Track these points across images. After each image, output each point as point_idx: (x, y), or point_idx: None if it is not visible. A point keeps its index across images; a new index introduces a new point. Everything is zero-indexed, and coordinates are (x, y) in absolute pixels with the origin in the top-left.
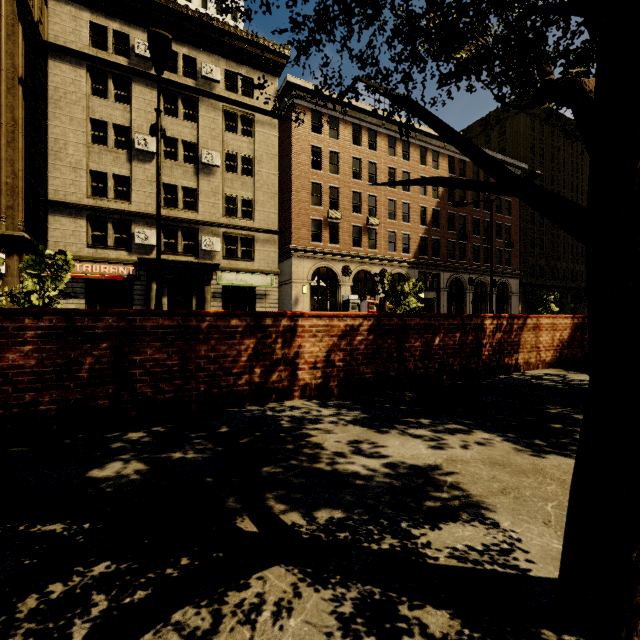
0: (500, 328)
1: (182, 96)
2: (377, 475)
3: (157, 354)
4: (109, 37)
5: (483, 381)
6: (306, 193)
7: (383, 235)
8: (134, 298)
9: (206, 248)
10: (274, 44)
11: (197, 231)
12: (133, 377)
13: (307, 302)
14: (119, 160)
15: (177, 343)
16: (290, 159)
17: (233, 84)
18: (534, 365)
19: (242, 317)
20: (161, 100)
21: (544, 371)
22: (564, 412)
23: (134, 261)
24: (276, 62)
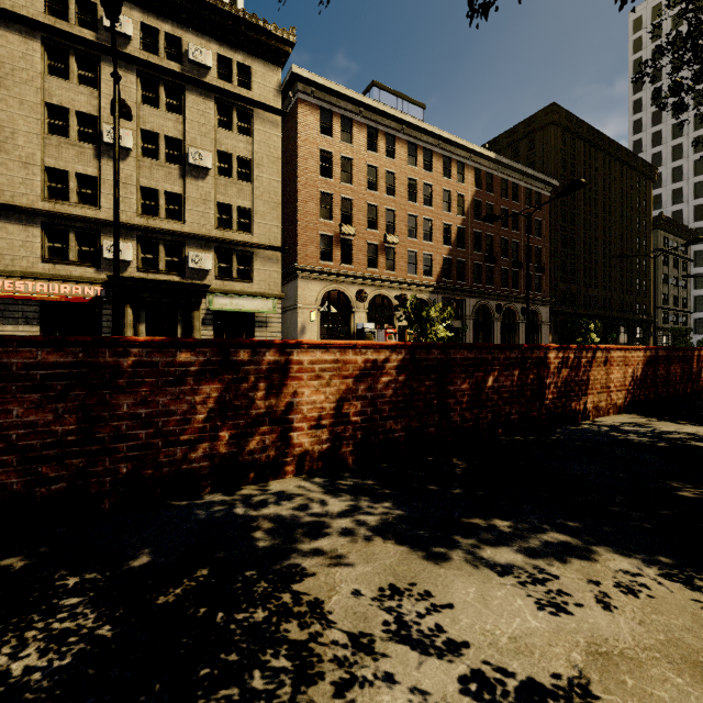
0: (566, 363)
1: (164, 82)
2: None
3: (33, 414)
4: (71, 4)
5: (551, 436)
6: (314, 204)
7: (403, 255)
8: (103, 325)
9: (194, 266)
10: (276, 28)
11: (183, 245)
12: None
13: (316, 331)
14: (84, 156)
15: (74, 394)
16: (296, 164)
17: (227, 72)
18: (604, 410)
19: (197, 348)
20: (138, 86)
21: (618, 418)
22: None
23: (103, 280)
24: (279, 49)
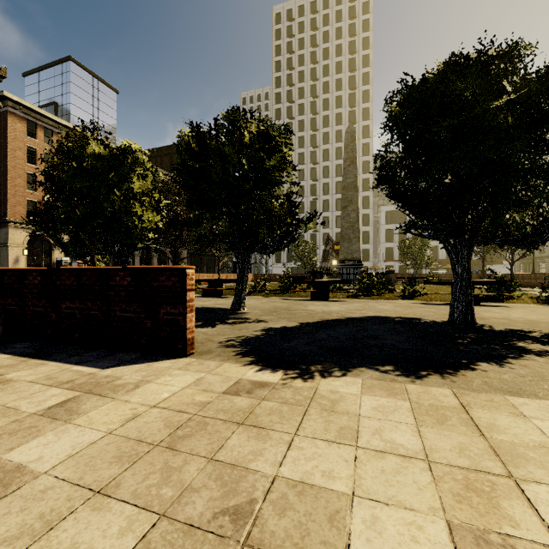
0: None
1: None
2: None
3: None
4: None
5: None
6: (22, 180)
7: None
8: None
9: None
10: None
11: None
12: None
13: (23, 261)
14: None
15: None
16: (6, 152)
17: None
18: None
19: None
20: None
21: None
22: None
23: None
24: None
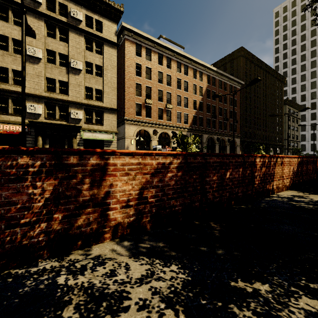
0: (264, 164)
1: (58, 26)
2: None
3: None
4: None
5: (260, 205)
6: (133, 89)
7: (174, 114)
8: (27, 145)
9: (73, 117)
10: (114, 3)
11: (68, 107)
12: None
13: (133, 149)
14: (16, 61)
15: None
16: (124, 69)
17: (90, 23)
18: (281, 188)
19: (35, 154)
20: (45, 27)
21: (288, 193)
22: None
23: (26, 123)
24: (116, 14)
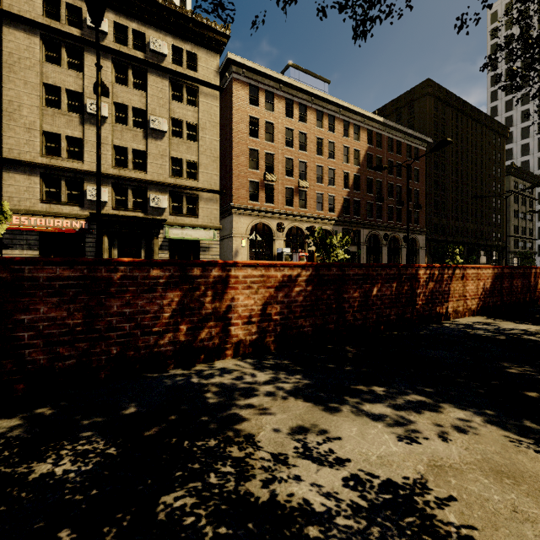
0: (432, 278)
1: (132, 67)
2: (339, 510)
3: (53, 312)
4: (62, 9)
5: (420, 331)
6: (245, 158)
7: (312, 196)
8: (86, 250)
9: (154, 205)
10: (216, 24)
11: (146, 189)
12: (20, 341)
13: (246, 254)
14: (72, 123)
15: (81, 298)
16: (231, 127)
17: (179, 58)
18: (462, 313)
19: (164, 266)
20: (112, 69)
21: (472, 319)
22: (526, 372)
23: (86, 216)
24: (218, 40)
